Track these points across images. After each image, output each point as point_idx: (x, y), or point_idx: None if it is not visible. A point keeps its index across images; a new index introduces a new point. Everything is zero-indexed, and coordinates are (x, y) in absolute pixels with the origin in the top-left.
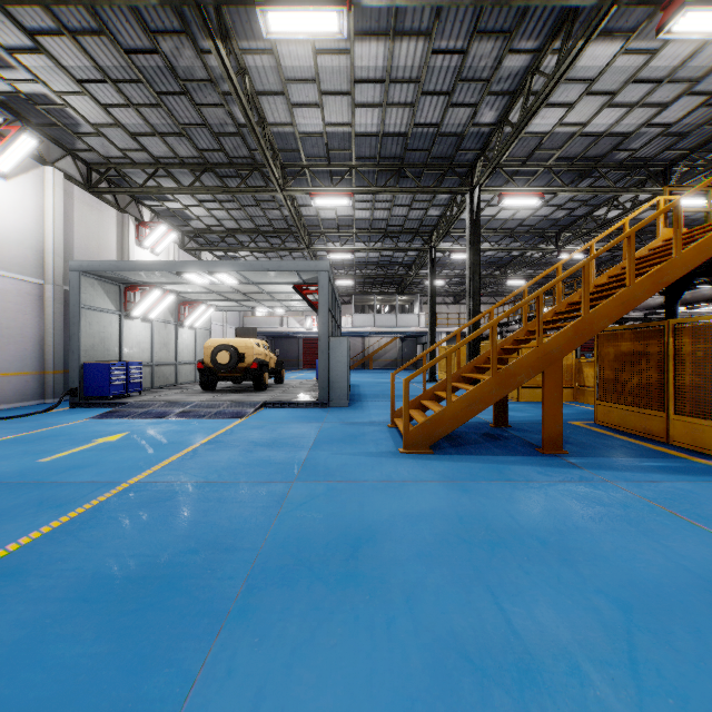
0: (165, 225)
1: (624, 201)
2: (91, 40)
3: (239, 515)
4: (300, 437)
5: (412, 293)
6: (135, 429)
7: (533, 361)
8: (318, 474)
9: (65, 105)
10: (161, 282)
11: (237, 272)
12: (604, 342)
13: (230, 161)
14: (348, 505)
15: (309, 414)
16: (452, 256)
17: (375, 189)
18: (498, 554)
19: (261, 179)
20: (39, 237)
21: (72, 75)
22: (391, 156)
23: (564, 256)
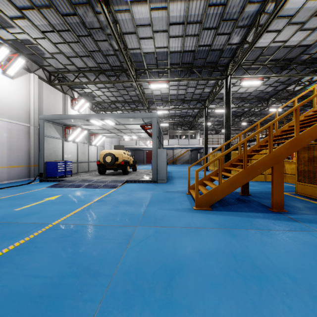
0: (83, 99)
1: (303, 81)
2: (46, 11)
3: (105, 248)
4: (142, 199)
5: (195, 129)
6: (64, 193)
7: (267, 161)
8: (150, 221)
9: (37, 44)
10: (81, 124)
11: (114, 119)
12: (301, 151)
13: (112, 68)
14: (166, 243)
15: (147, 186)
16: (215, 111)
17: (179, 79)
18: (265, 288)
19: (126, 76)
20: (27, 105)
21: (39, 29)
22: (186, 62)
23: (271, 110)
